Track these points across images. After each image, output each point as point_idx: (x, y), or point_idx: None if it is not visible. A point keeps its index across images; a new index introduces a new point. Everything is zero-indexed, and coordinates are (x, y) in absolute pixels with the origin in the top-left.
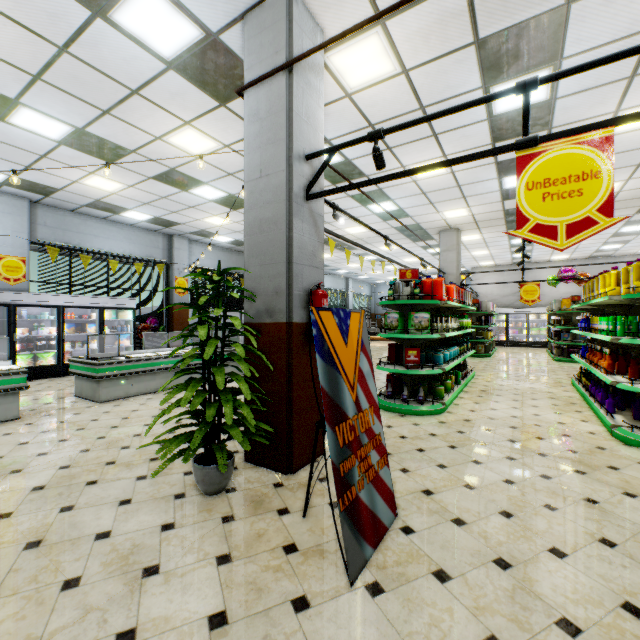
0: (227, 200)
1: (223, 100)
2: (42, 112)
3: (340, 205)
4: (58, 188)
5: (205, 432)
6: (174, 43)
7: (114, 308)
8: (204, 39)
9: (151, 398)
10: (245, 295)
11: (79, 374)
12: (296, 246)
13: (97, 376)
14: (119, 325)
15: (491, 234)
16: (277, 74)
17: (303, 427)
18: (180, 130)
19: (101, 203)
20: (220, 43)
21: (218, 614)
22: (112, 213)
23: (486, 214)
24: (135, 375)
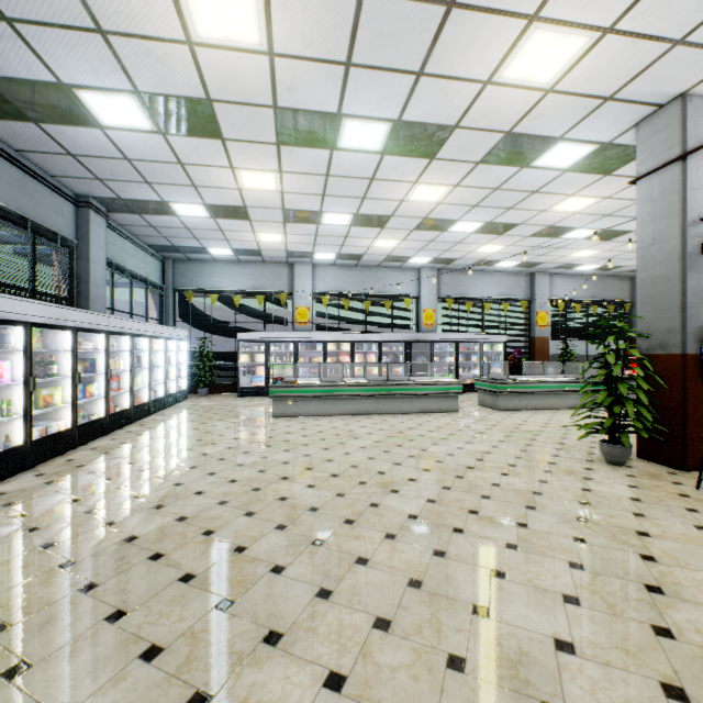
0: (598, 235)
1: (608, 172)
2: (469, 221)
3: None
4: (457, 258)
5: (612, 420)
6: (572, 159)
7: (489, 342)
8: (597, 148)
9: (534, 413)
10: (637, 333)
11: (482, 389)
12: (689, 294)
13: (497, 391)
14: (492, 356)
15: None
16: (669, 165)
17: (697, 438)
18: (563, 201)
19: (482, 261)
20: (611, 145)
21: (634, 498)
22: (487, 266)
23: None
24: (520, 394)
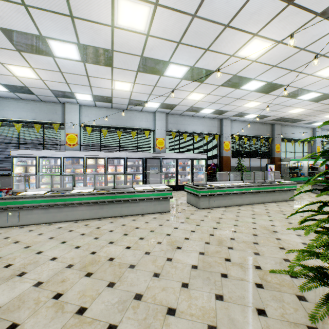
0: (264, 87)
1: None
2: (177, 64)
3: None
4: (176, 104)
5: None
6: None
7: (197, 159)
8: None
9: (225, 210)
10: None
11: (189, 192)
12: None
13: (198, 195)
14: (199, 167)
15: None
16: None
17: None
18: (248, 43)
19: (192, 108)
20: None
21: None
22: (196, 112)
23: None
24: (215, 196)
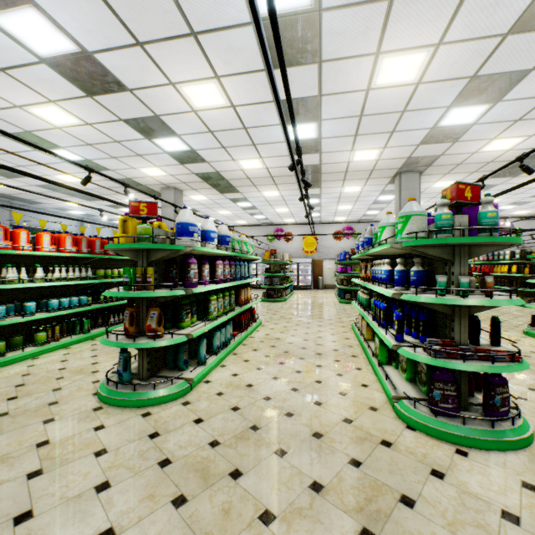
0: None
1: None
2: None
3: (6, 145)
4: None
5: None
6: None
7: None
8: None
9: None
10: None
11: None
12: None
13: None
14: None
15: (213, 196)
16: None
17: None
18: None
19: None
20: None
21: None
22: None
23: (184, 176)
24: None
